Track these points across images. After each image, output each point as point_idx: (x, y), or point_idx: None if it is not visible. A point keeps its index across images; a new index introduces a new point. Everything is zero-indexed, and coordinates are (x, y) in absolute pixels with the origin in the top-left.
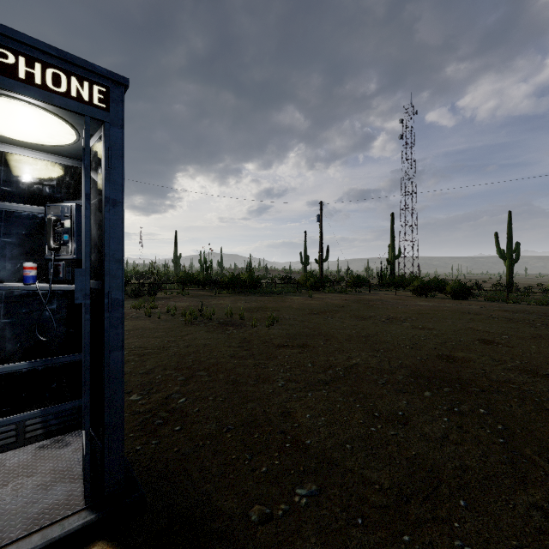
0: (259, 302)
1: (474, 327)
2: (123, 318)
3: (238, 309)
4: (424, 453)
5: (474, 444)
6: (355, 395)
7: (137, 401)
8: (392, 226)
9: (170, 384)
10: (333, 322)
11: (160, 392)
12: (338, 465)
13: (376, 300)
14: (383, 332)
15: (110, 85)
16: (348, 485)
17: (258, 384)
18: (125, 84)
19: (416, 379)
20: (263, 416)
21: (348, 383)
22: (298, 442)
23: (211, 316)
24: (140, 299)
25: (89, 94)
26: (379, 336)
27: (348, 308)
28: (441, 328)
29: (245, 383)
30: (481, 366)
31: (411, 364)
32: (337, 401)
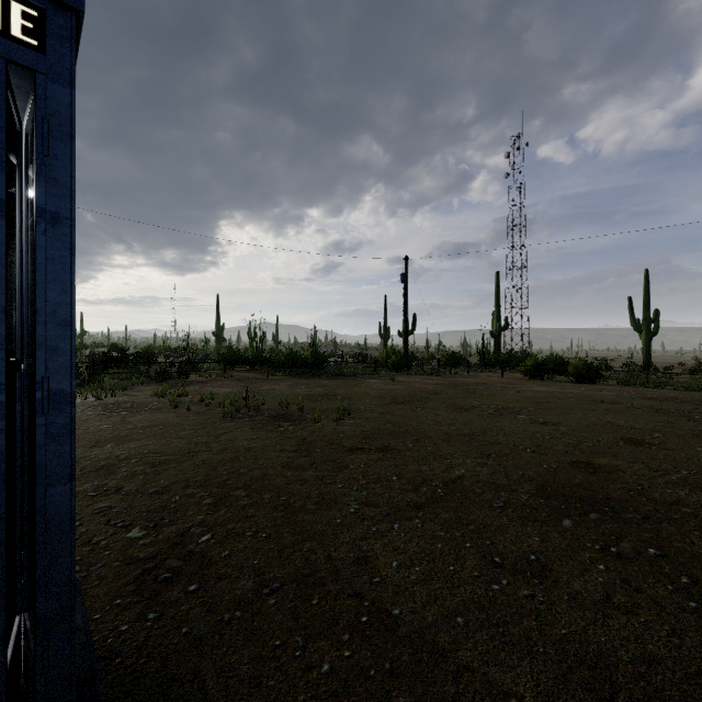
0: (325, 387)
1: (614, 421)
2: (72, 425)
3: (296, 396)
4: (580, 631)
5: (655, 613)
6: (463, 527)
7: (138, 540)
8: (497, 289)
9: (191, 511)
10: (424, 415)
11: (175, 524)
12: (446, 657)
13: (478, 384)
14: (492, 428)
15: (46, 6)
16: (466, 700)
17: (321, 510)
18: (76, 8)
19: (547, 500)
20: (327, 565)
21: (451, 506)
22: (381, 612)
23: (259, 407)
24: (164, 384)
25: (3, 17)
26: (488, 435)
27: (443, 395)
28: (569, 422)
29: (302, 509)
30: (635, 479)
31: (536, 475)
32: (437, 537)
